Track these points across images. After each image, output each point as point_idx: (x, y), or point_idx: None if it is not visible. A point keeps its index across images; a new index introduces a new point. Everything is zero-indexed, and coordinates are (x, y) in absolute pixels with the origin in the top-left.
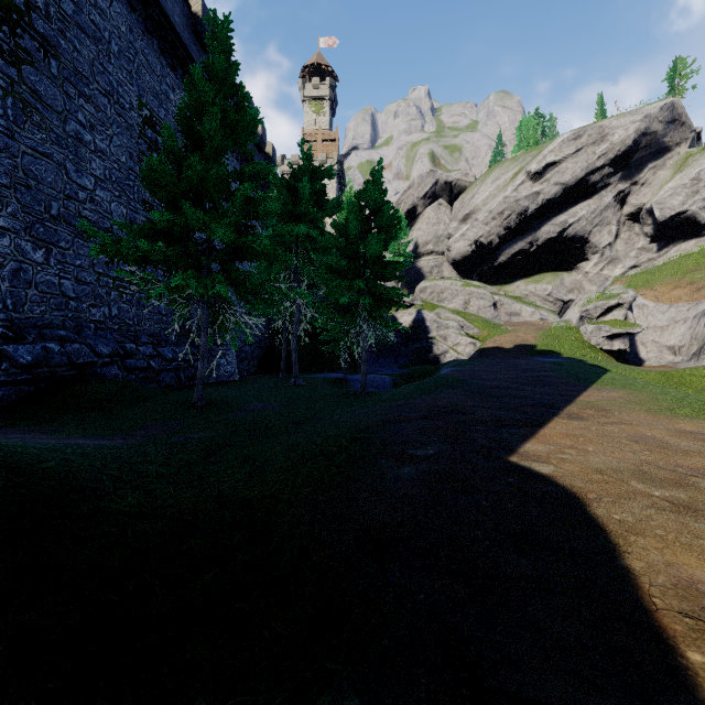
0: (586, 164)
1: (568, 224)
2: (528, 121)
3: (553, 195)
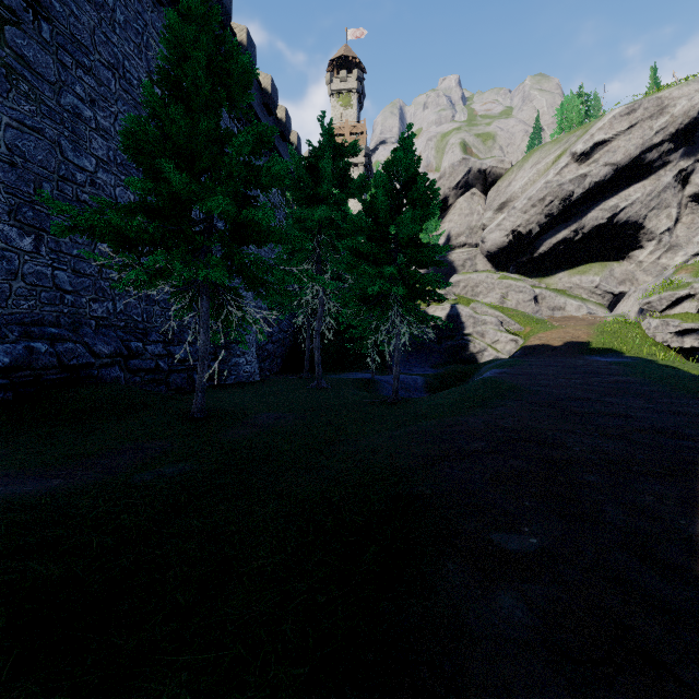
0: (641, 141)
1: (620, 208)
2: (570, 100)
3: (602, 177)
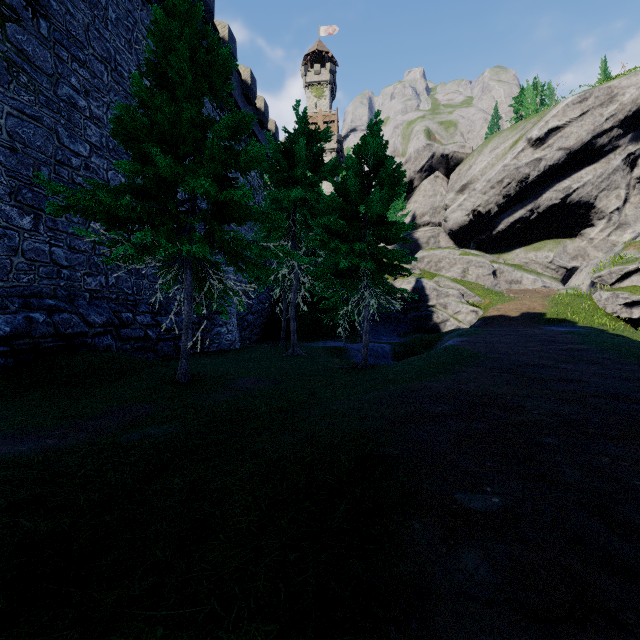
0: (593, 127)
1: (572, 189)
2: (526, 90)
3: (556, 161)
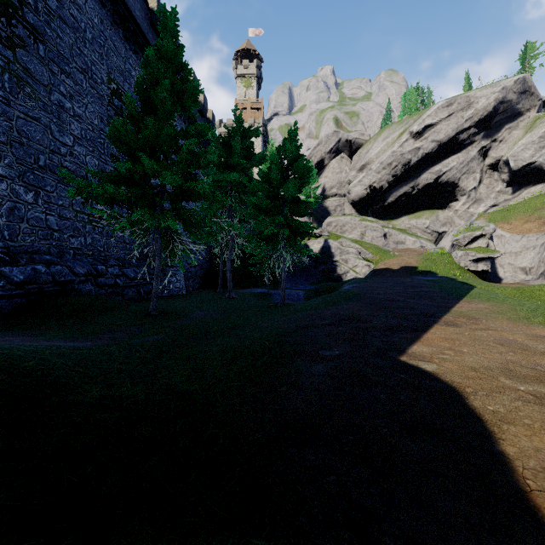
0: (456, 126)
1: (442, 172)
2: (410, 93)
3: (430, 150)
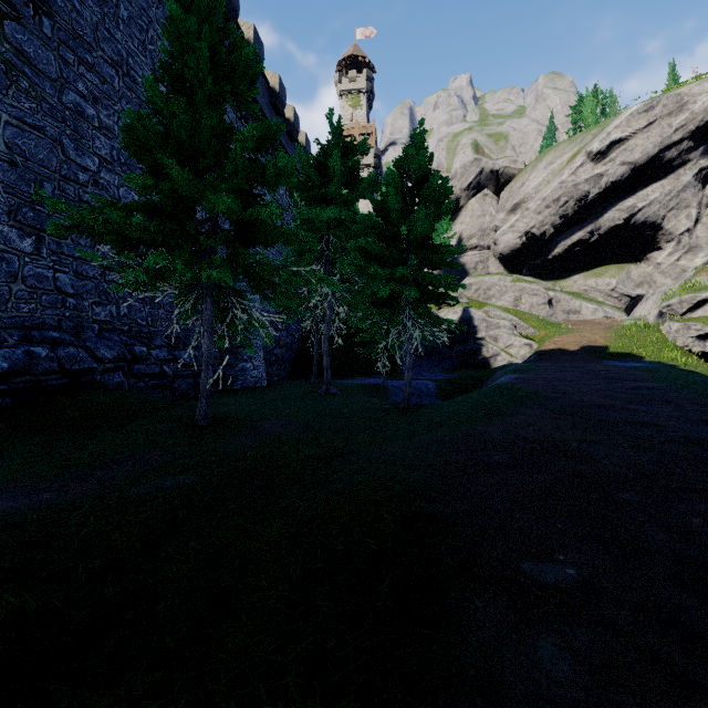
0: (660, 139)
1: (637, 208)
2: (586, 98)
3: (619, 177)
